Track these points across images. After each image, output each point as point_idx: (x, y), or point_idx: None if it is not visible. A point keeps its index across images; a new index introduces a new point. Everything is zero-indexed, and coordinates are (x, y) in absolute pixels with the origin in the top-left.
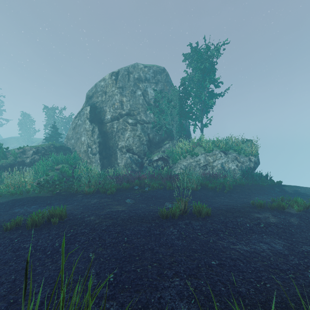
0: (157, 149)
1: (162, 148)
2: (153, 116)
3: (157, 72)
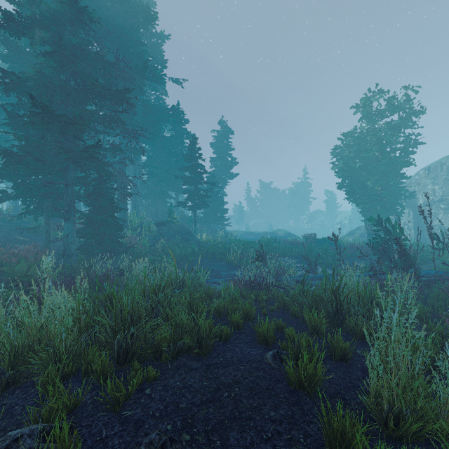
0: None
1: None
2: None
3: None
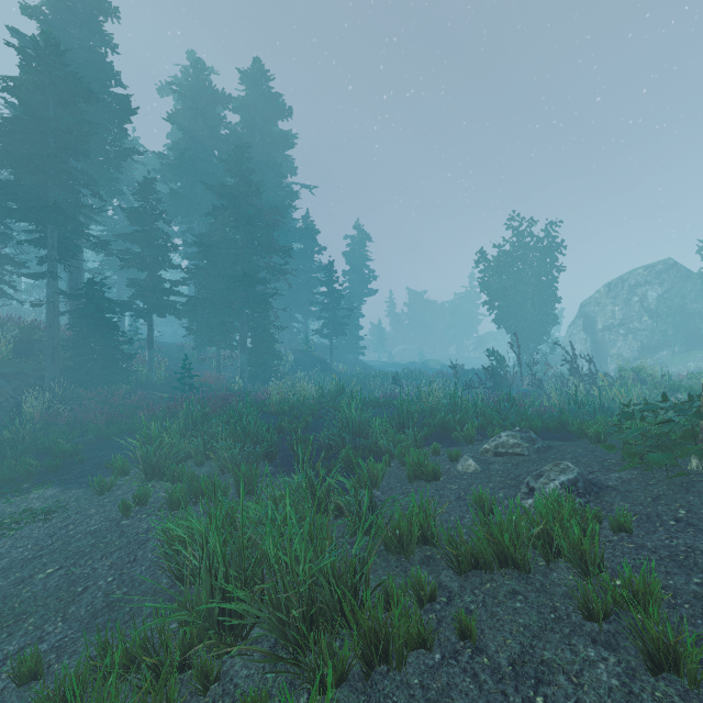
0: (651, 355)
1: (656, 354)
2: (650, 323)
3: (662, 271)
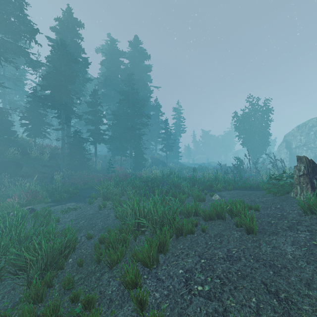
0: None
1: None
2: None
3: None
